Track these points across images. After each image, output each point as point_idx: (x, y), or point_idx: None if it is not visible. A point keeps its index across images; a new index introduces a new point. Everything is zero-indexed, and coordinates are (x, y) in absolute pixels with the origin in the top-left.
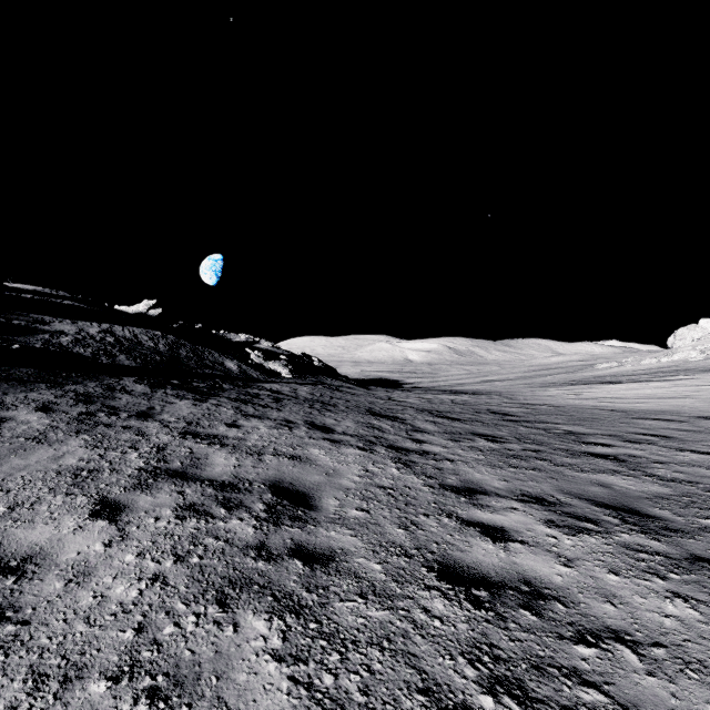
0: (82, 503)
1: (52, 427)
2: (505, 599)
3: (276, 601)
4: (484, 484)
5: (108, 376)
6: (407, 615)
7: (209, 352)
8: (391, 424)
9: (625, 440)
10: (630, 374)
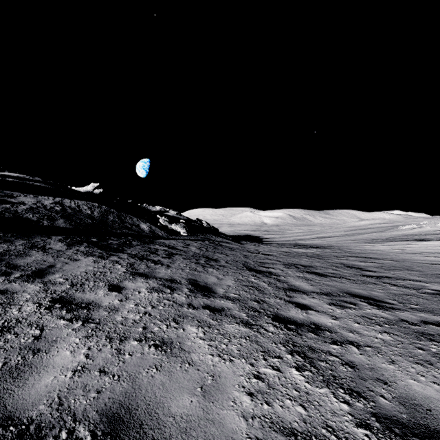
0: None
1: None
2: None
3: None
4: None
5: (40, 235)
6: None
7: (130, 217)
8: (267, 281)
9: None
10: (433, 233)
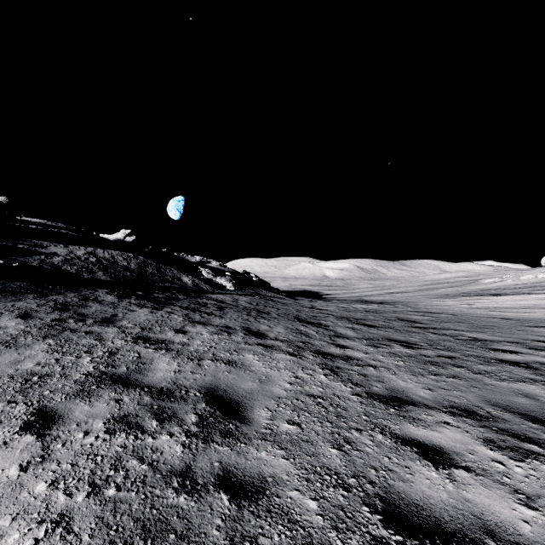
0: (19, 412)
1: (24, 332)
2: None
3: None
4: (409, 393)
5: (86, 288)
6: None
7: (169, 269)
8: (316, 330)
9: (529, 348)
10: (512, 287)
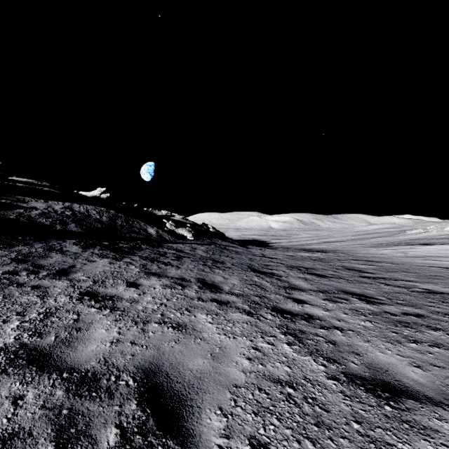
0: None
1: None
2: None
3: None
4: (397, 373)
5: (55, 239)
6: None
7: (137, 222)
8: (269, 281)
9: None
10: (438, 238)
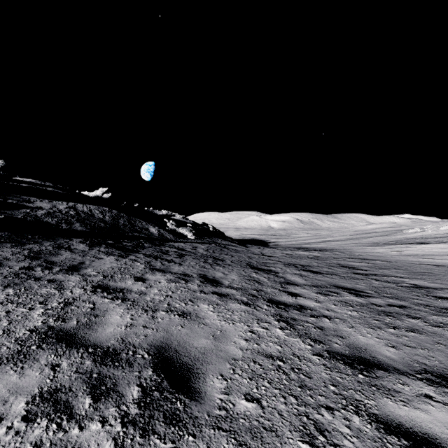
0: None
1: None
2: None
3: None
4: (373, 351)
5: (62, 238)
6: None
7: (139, 221)
8: (267, 277)
9: None
10: (434, 237)
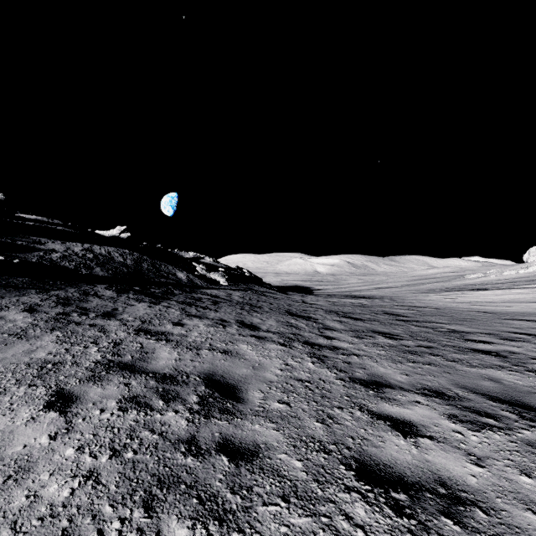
0: (41, 394)
1: (33, 325)
2: (424, 504)
3: (201, 504)
4: (388, 377)
5: (85, 284)
6: (330, 523)
7: (164, 265)
8: (305, 323)
9: (502, 338)
10: (494, 283)
